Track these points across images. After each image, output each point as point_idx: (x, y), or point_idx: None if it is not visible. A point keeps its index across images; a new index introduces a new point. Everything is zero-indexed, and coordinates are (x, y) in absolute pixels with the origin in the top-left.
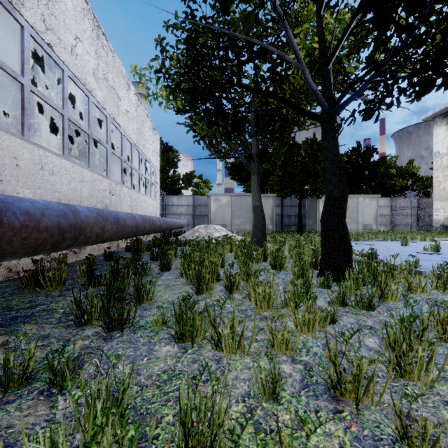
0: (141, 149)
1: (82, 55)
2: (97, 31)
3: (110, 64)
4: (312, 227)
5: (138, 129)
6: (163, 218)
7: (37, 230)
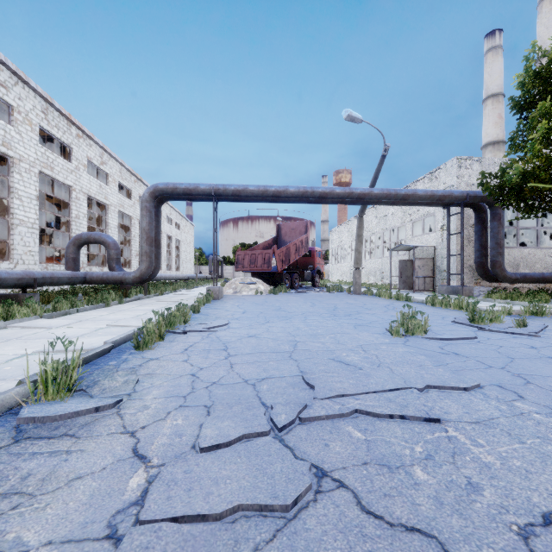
0: None
1: None
2: None
3: None
4: None
5: None
6: None
7: (532, 278)
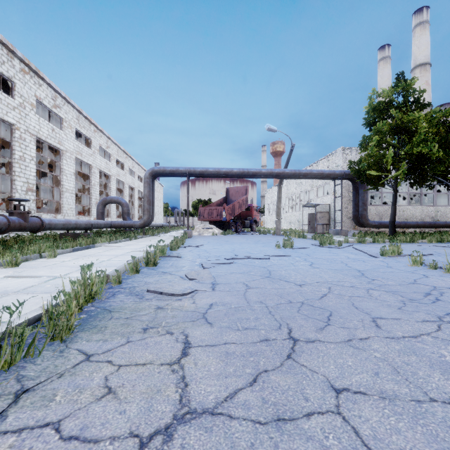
0: None
1: None
2: None
3: None
4: None
5: None
6: None
7: (385, 225)
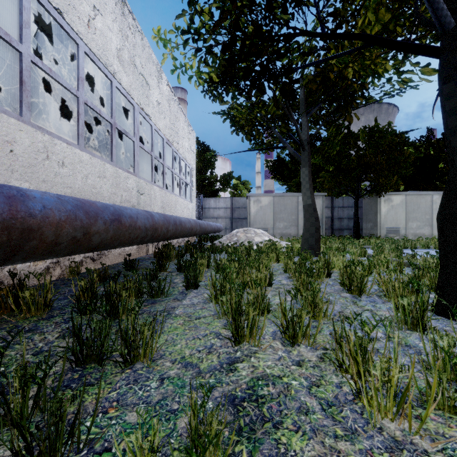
0: (175, 146)
1: (102, 31)
2: (122, 7)
3: (138, 46)
4: (371, 231)
5: (172, 124)
6: (195, 220)
7: None
